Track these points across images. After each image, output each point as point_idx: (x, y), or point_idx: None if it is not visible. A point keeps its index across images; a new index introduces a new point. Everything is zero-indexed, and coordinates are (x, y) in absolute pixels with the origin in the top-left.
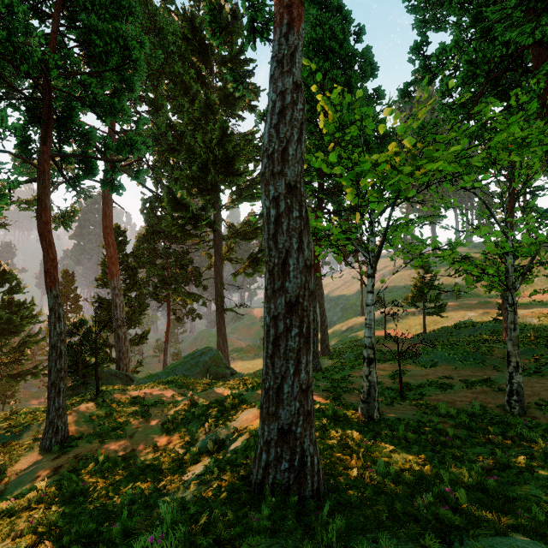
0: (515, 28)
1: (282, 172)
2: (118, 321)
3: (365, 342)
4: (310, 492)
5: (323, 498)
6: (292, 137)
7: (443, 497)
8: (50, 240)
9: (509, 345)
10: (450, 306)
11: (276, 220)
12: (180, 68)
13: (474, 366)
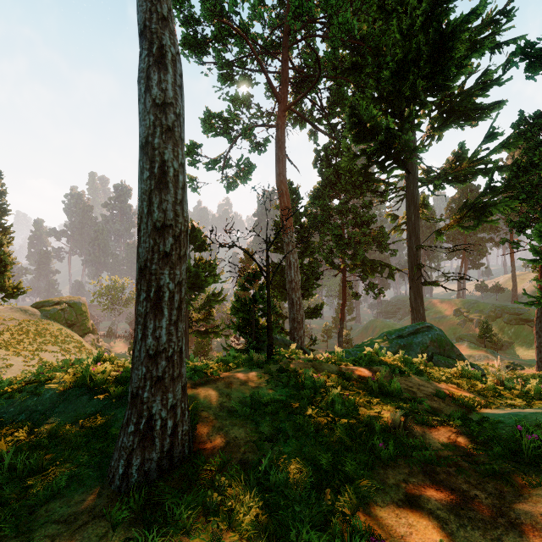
0: None
1: None
2: (292, 283)
3: None
4: None
5: None
6: None
7: None
8: None
9: None
10: None
11: None
12: None
13: None
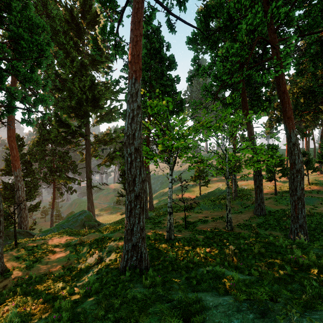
0: (226, 76)
1: (133, 143)
2: (20, 197)
3: (168, 205)
4: (144, 267)
5: (149, 269)
6: (137, 128)
7: (190, 261)
8: None
9: (227, 202)
10: (213, 181)
11: (131, 162)
12: (63, 39)
13: (218, 210)
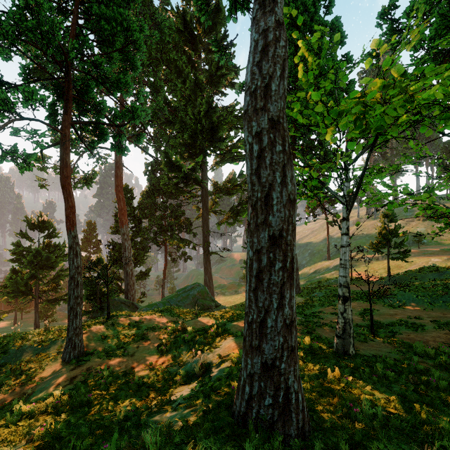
0: None
1: (265, 107)
2: (127, 260)
3: (340, 281)
4: (295, 431)
5: (308, 437)
6: (275, 73)
7: None
8: (69, 191)
9: None
10: (413, 253)
11: (259, 155)
12: (174, 55)
13: (444, 307)
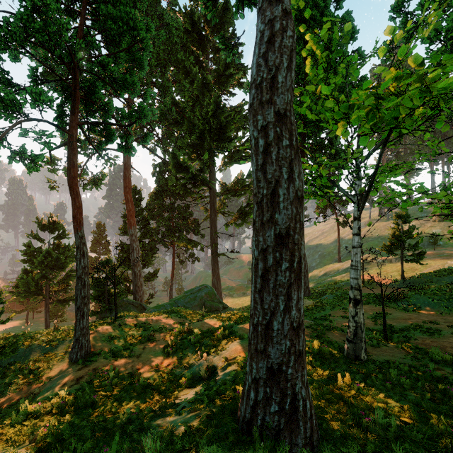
0: None
1: (271, 100)
2: (135, 261)
3: (351, 284)
4: (302, 440)
5: (316, 447)
6: (281, 64)
7: None
8: (76, 191)
9: None
10: (428, 255)
11: (265, 150)
12: (182, 56)
13: None
